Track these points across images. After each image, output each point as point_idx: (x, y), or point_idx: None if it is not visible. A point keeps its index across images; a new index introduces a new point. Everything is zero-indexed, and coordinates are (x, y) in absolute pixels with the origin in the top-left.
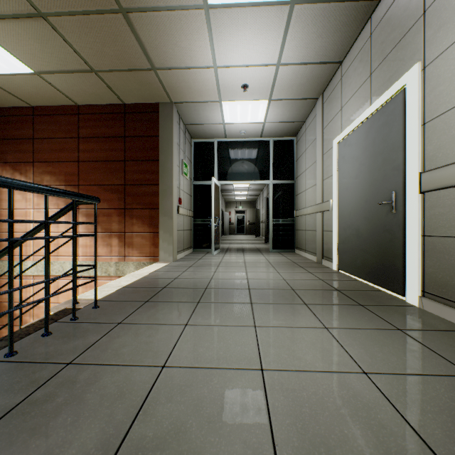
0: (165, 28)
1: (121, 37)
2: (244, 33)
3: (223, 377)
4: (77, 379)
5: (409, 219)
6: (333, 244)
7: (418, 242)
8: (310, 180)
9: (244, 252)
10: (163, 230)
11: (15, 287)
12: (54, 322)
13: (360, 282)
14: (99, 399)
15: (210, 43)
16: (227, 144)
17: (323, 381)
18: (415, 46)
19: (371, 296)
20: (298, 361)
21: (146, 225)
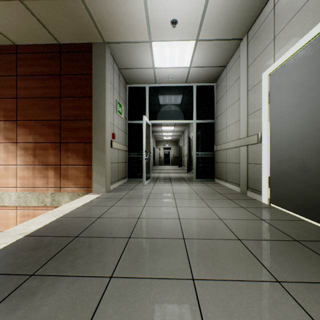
0: None
1: None
2: None
3: None
4: None
5: None
6: (262, 177)
7: None
8: (231, 118)
9: (171, 181)
10: (96, 163)
11: None
12: None
13: (310, 224)
14: None
15: None
16: (156, 89)
17: None
18: None
19: None
20: None
21: (80, 158)
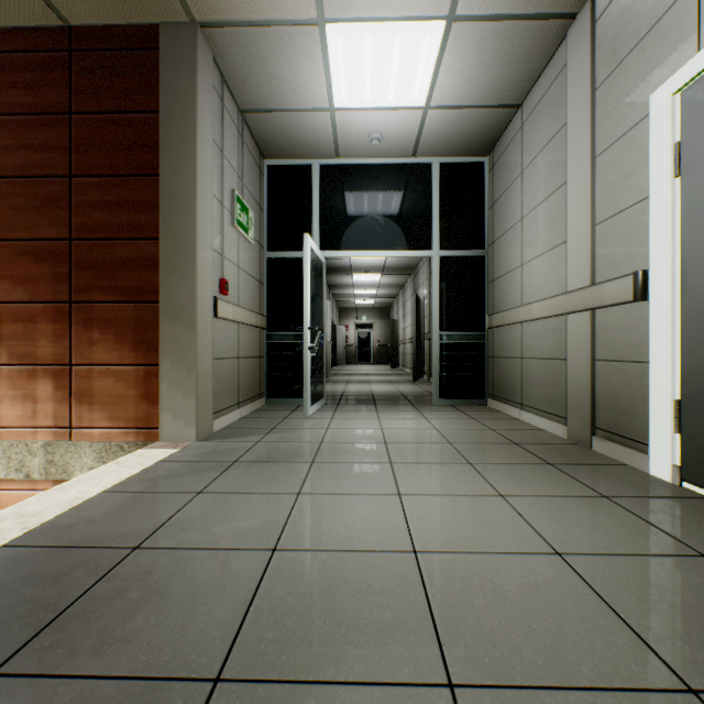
0: None
1: None
2: None
3: None
4: None
5: None
6: (650, 400)
7: None
8: (539, 239)
9: (377, 404)
10: (170, 359)
11: None
12: None
13: None
14: None
15: None
16: (340, 171)
17: None
18: None
19: None
20: None
21: (126, 346)
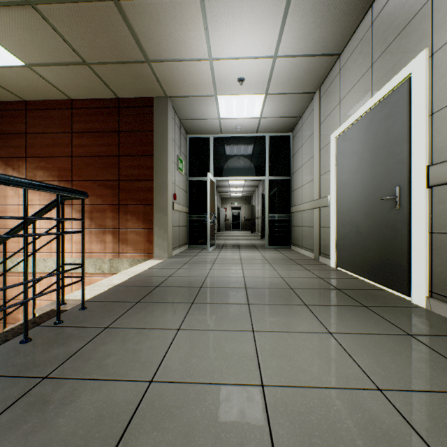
0: (158, 17)
1: (113, 27)
2: (240, 23)
3: (218, 395)
4: (51, 398)
5: (415, 215)
6: (331, 240)
7: (425, 239)
8: (306, 176)
9: (239, 248)
10: (157, 226)
11: (7, 284)
12: (36, 326)
13: (361, 280)
14: (73, 425)
15: (205, 33)
16: (222, 140)
17: (333, 400)
18: (422, 32)
19: (374, 295)
20: (303, 374)
21: (140, 221)
